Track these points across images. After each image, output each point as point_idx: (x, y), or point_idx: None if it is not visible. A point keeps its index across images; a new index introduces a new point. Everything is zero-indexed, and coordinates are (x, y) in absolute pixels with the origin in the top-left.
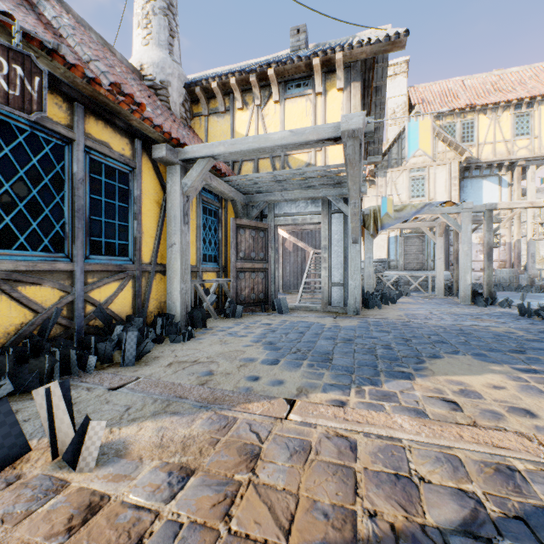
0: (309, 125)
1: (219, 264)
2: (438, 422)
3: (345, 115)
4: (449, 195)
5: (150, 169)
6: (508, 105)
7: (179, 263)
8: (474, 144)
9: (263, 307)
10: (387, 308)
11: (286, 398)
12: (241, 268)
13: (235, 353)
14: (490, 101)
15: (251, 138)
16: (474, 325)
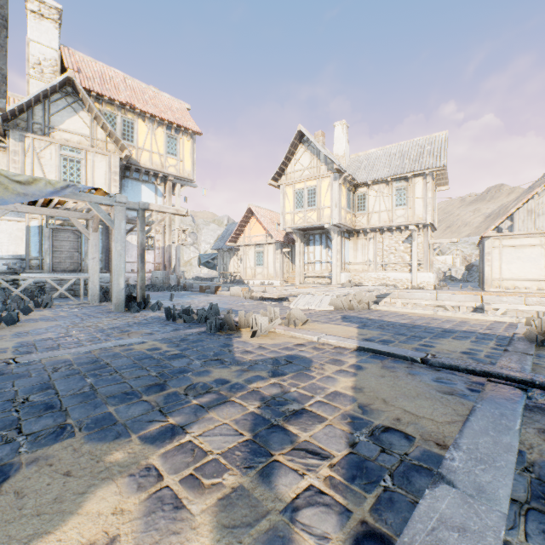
0: None
1: None
2: None
3: None
4: (110, 190)
5: None
6: (163, 123)
7: None
8: (135, 145)
9: None
10: None
11: None
12: None
13: None
14: (149, 111)
15: None
16: (118, 345)
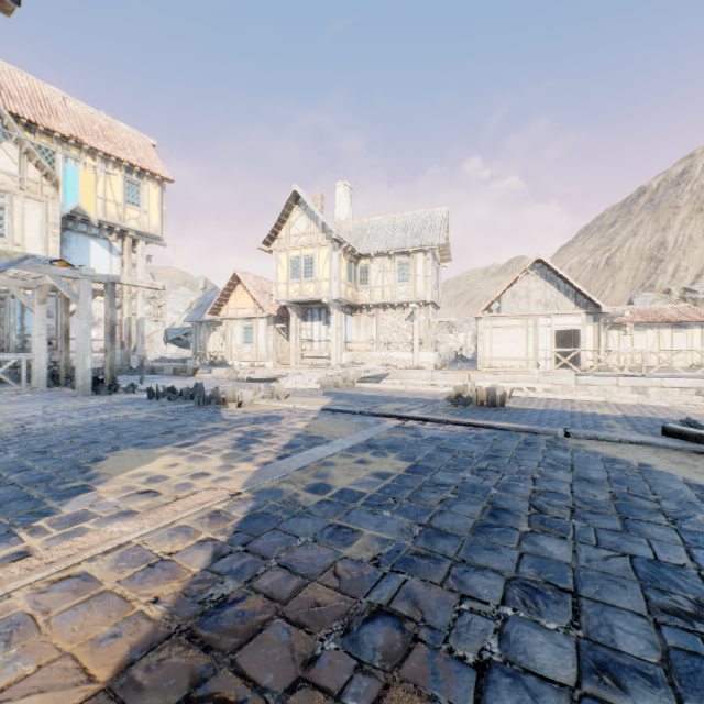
0: None
1: None
2: (151, 511)
3: None
4: (47, 247)
5: None
6: (121, 164)
7: None
8: None
9: None
10: None
11: None
12: None
13: None
14: (102, 148)
15: None
16: (115, 416)
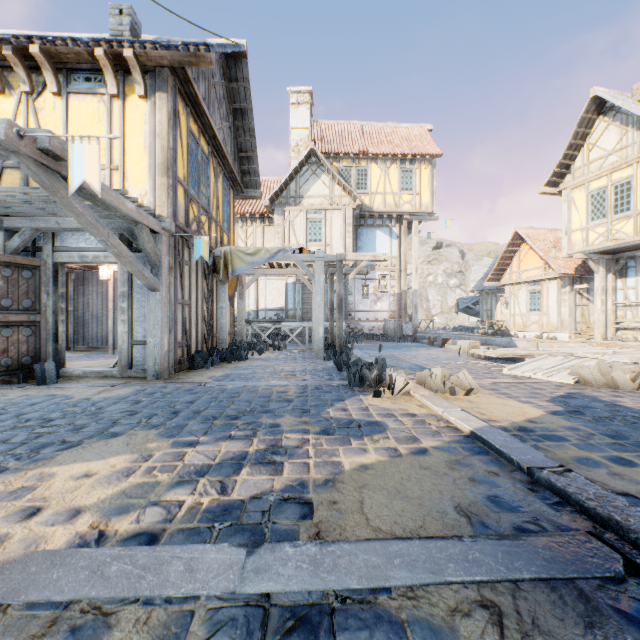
0: (104, 134)
1: None
2: None
3: None
4: (344, 242)
5: None
6: (396, 159)
7: None
8: (368, 192)
9: (21, 376)
10: (221, 367)
11: None
12: None
13: None
14: (381, 152)
15: None
16: (266, 385)
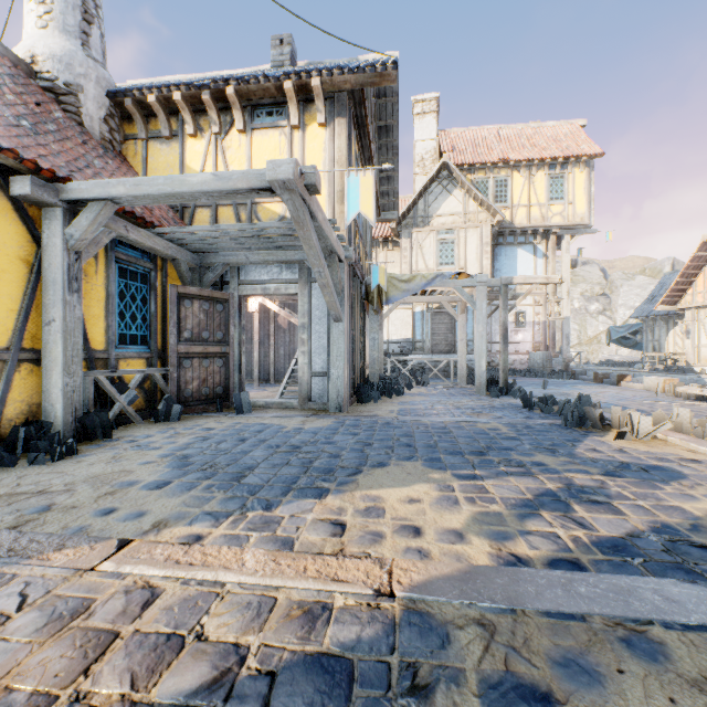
0: None
1: (152, 348)
2: (296, 553)
3: (272, 160)
4: (480, 264)
5: (9, 211)
6: (543, 164)
7: (61, 349)
8: (508, 205)
9: (219, 405)
10: (386, 401)
11: (124, 538)
12: (187, 352)
13: (116, 474)
14: (524, 157)
15: (162, 178)
16: (464, 421)
